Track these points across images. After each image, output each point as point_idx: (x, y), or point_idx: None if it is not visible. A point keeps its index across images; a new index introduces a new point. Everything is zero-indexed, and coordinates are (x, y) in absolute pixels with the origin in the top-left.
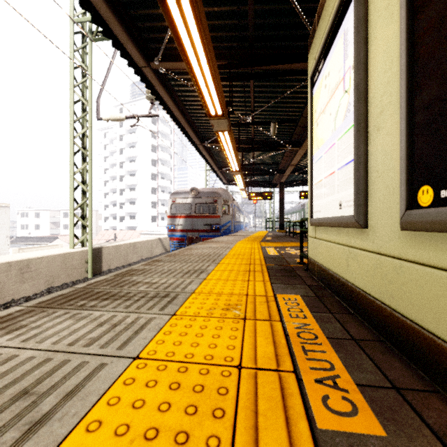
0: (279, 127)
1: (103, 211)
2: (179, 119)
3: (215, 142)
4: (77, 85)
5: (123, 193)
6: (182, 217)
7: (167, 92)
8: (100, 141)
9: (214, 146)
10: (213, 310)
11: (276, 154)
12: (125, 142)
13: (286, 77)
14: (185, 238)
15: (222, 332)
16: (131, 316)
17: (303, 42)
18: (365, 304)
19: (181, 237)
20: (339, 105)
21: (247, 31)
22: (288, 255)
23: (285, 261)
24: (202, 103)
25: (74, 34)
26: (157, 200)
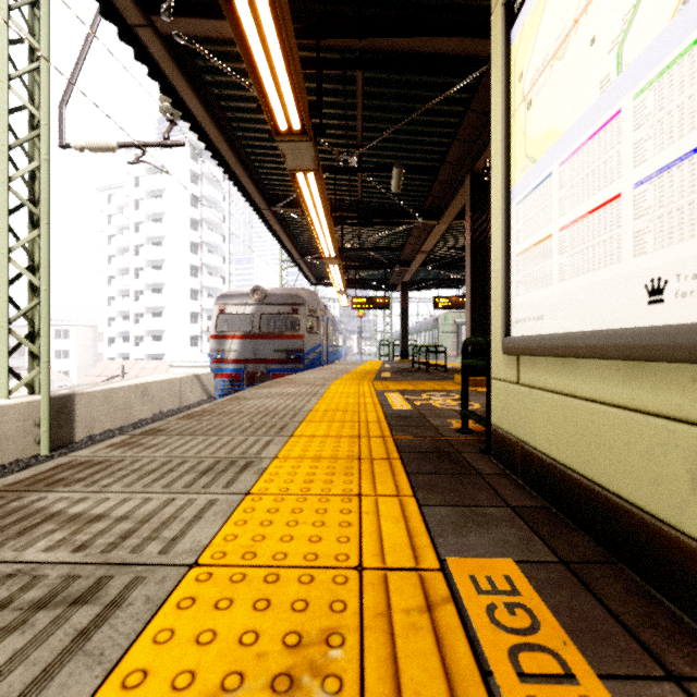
0: (405, 182)
1: (106, 328)
2: (225, 156)
3: (294, 205)
4: (16, 76)
5: (140, 298)
6: (237, 338)
7: (195, 93)
8: (101, 209)
9: (293, 214)
10: (232, 696)
11: (398, 232)
12: (144, 211)
13: (423, 79)
14: (242, 374)
15: None
16: None
17: None
18: None
19: (236, 372)
20: None
21: None
22: (431, 409)
23: (430, 426)
24: (259, 95)
25: None
26: (200, 309)
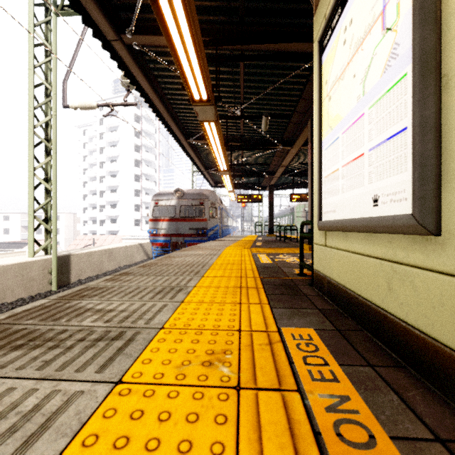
0: (271, 123)
1: (82, 215)
2: (160, 110)
3: (201, 138)
4: (38, 65)
5: (103, 195)
6: (166, 221)
7: (144, 75)
8: (79, 139)
9: (201, 143)
10: (187, 367)
11: (267, 153)
12: (106, 140)
13: (280, 64)
14: (169, 243)
15: (198, 429)
16: (41, 388)
17: (301, 20)
18: (435, 359)
19: (165, 242)
20: (372, 55)
21: (237, 0)
22: (284, 263)
23: (282, 272)
24: (184, 82)
25: (34, 6)
26: (141, 202)
